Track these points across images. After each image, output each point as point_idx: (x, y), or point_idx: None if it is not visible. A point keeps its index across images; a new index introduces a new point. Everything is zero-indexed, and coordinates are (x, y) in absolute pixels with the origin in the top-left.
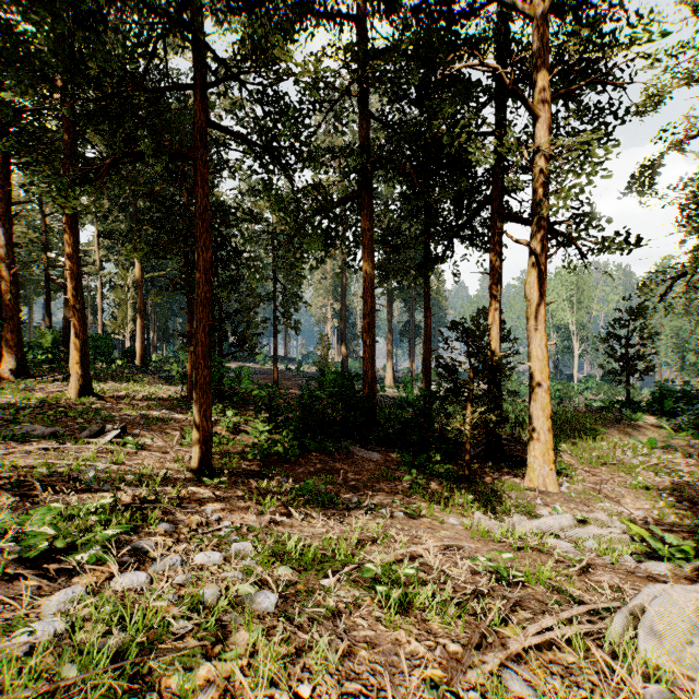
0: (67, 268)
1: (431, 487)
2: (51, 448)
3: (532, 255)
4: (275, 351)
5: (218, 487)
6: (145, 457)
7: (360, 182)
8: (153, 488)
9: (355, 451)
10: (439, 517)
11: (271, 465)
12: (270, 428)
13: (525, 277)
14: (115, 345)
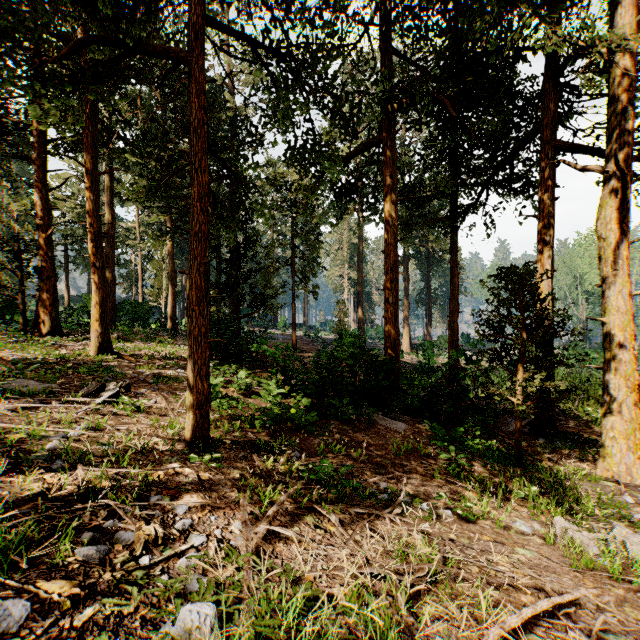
0: (87, 226)
1: (476, 470)
2: (34, 407)
3: (608, 180)
4: (294, 315)
5: (210, 466)
6: (139, 420)
7: (382, 125)
8: (114, 470)
9: (377, 420)
10: (505, 522)
11: (282, 434)
12: (285, 391)
13: (598, 211)
14: (153, 312)
